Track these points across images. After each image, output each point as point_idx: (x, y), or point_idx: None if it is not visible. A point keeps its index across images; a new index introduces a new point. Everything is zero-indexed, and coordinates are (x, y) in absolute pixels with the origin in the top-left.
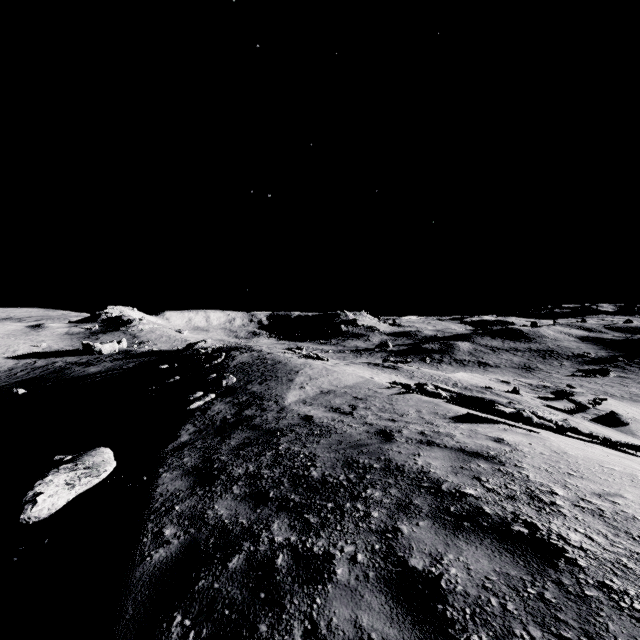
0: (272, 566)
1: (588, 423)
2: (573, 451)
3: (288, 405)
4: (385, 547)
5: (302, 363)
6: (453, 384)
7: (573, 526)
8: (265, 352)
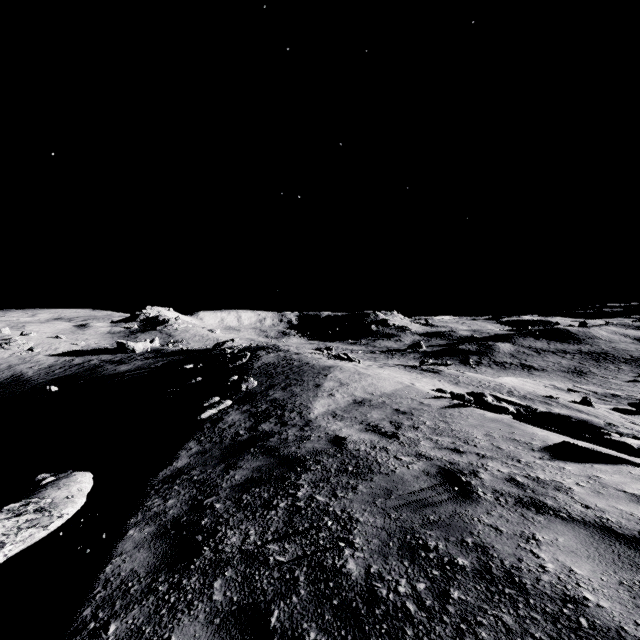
0: None
1: None
2: None
3: (314, 418)
4: None
5: (331, 365)
6: (508, 392)
7: None
8: (292, 352)
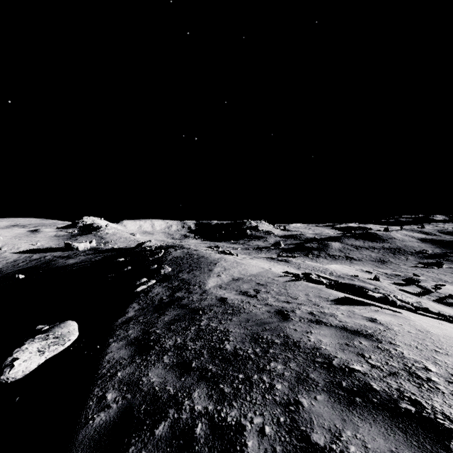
0: (192, 435)
1: (433, 303)
2: (434, 330)
3: (208, 289)
4: (289, 420)
5: (219, 257)
6: (330, 273)
7: (452, 404)
8: (192, 249)
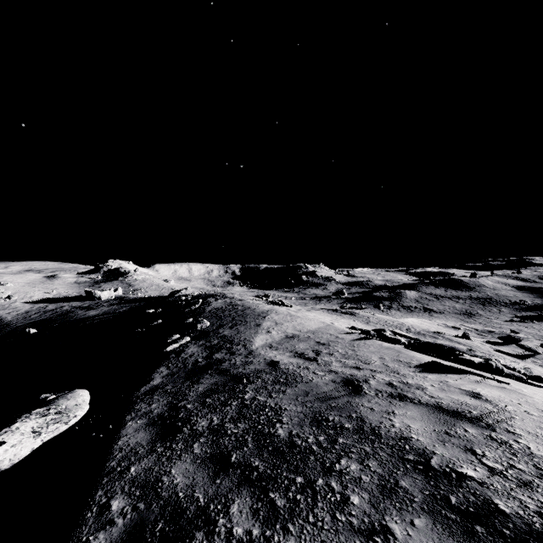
0: None
1: (540, 368)
2: None
3: (255, 349)
4: None
5: (269, 309)
6: (407, 329)
7: None
8: (237, 299)
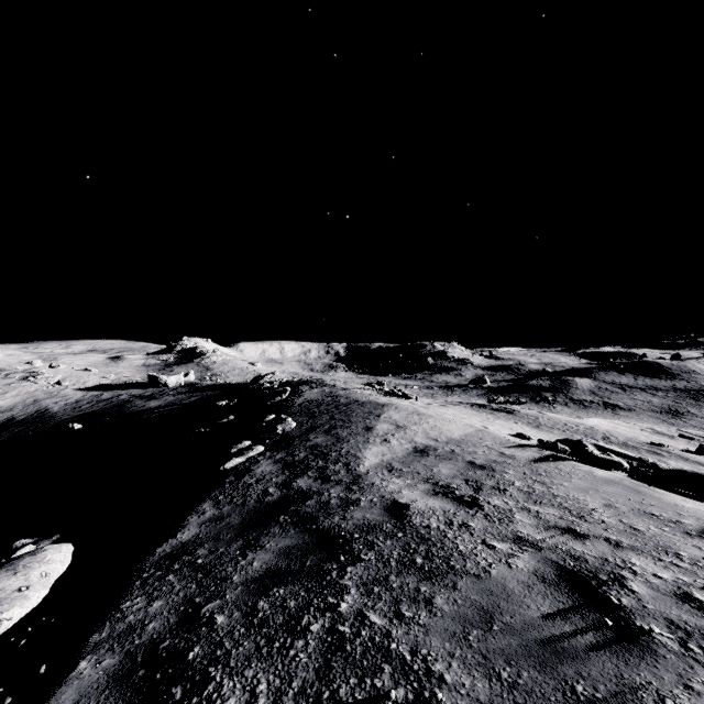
0: None
1: None
2: None
3: (364, 473)
4: None
5: (385, 403)
6: (603, 438)
7: None
8: (339, 387)
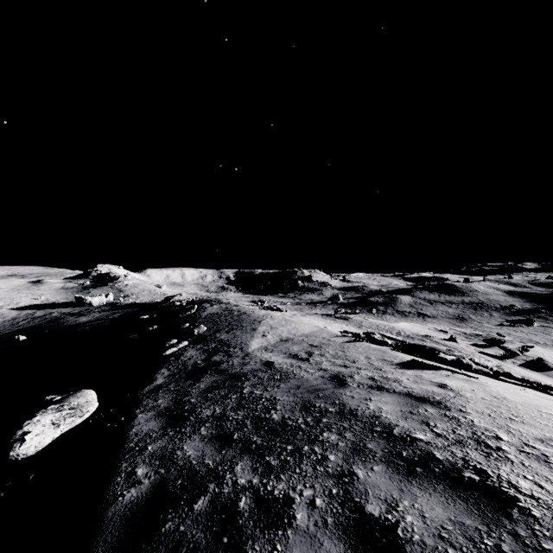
0: (235, 509)
1: (518, 368)
2: (511, 396)
3: (252, 352)
4: (342, 492)
5: (264, 314)
6: (397, 333)
7: (521, 473)
8: (232, 304)
